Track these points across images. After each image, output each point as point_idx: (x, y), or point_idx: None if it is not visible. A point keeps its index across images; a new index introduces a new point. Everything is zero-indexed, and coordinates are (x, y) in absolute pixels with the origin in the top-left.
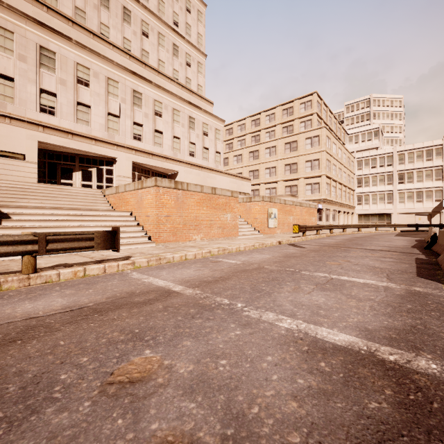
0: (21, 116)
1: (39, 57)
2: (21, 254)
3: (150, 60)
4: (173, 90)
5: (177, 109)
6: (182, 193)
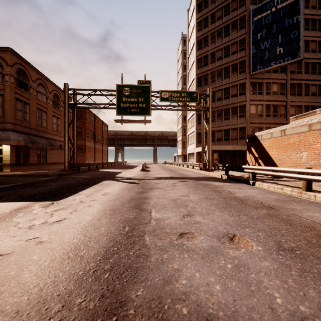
0: None
1: None
2: None
3: None
4: None
5: None
6: None
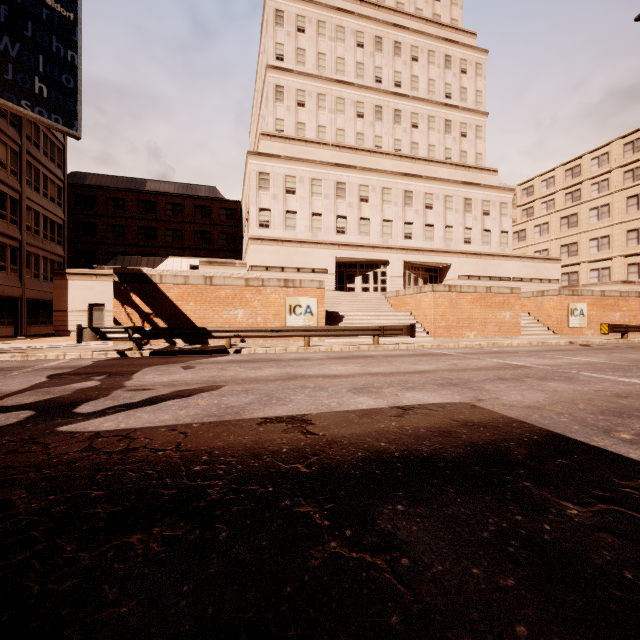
0: (326, 241)
1: (336, 191)
2: (374, 335)
3: (420, 149)
4: (445, 173)
5: (450, 194)
6: (455, 295)
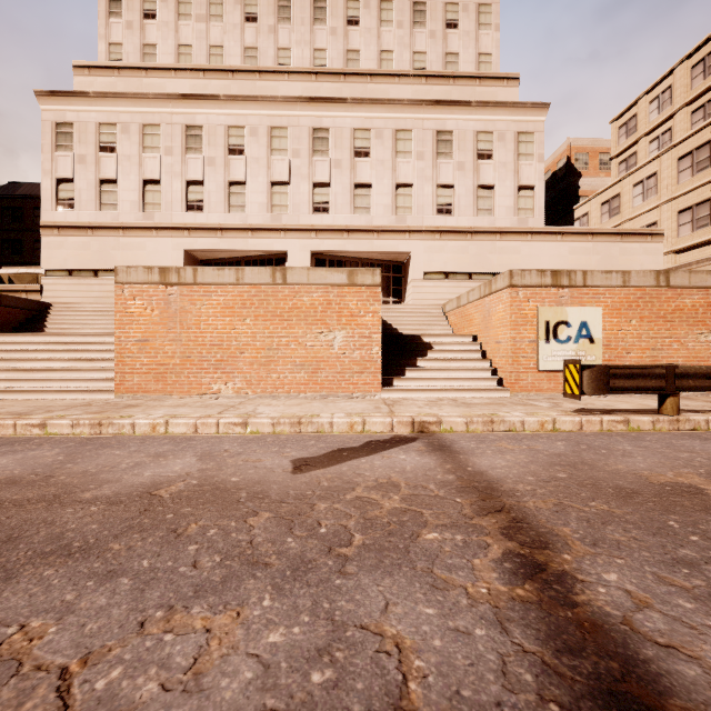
0: (166, 224)
1: (186, 140)
2: None
3: (363, 61)
4: (406, 94)
5: (406, 127)
6: (180, 291)
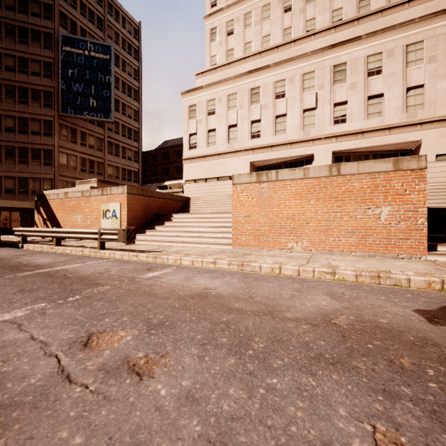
0: (240, 148)
1: (250, 98)
2: (95, 239)
3: (373, 3)
4: (415, 14)
5: (417, 40)
6: (267, 185)
